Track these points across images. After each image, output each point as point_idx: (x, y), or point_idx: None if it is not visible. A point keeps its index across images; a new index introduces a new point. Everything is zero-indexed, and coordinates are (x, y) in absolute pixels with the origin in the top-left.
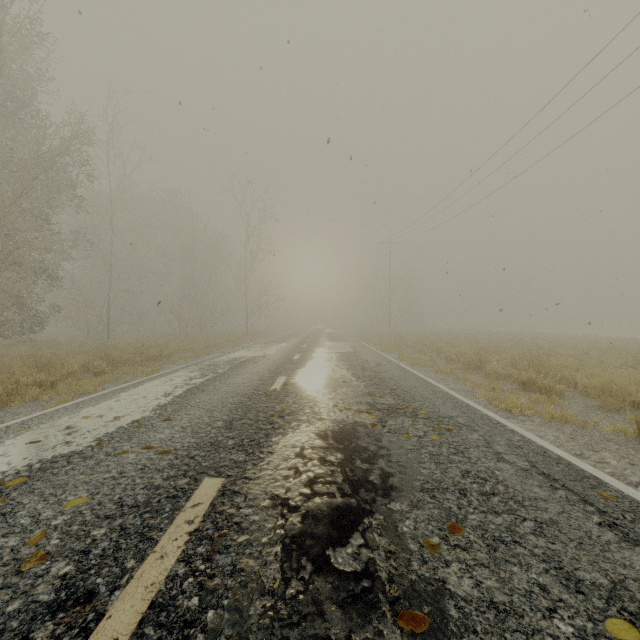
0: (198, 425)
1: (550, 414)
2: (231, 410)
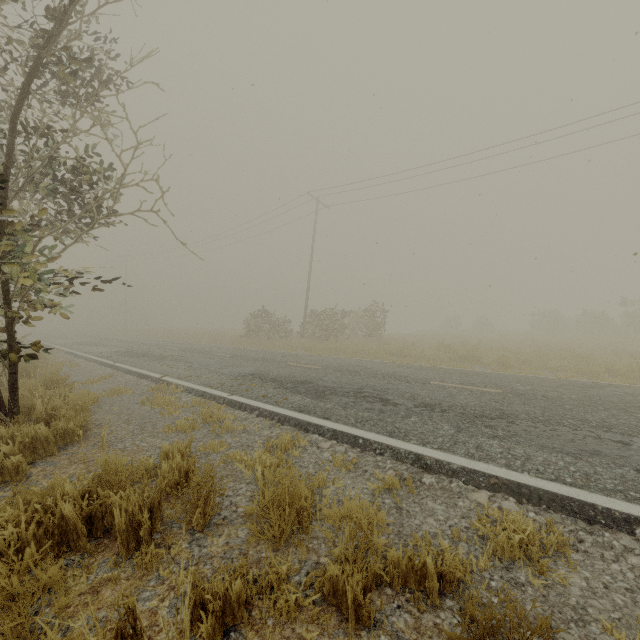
0: (142, 346)
1: (219, 344)
2: (142, 345)
